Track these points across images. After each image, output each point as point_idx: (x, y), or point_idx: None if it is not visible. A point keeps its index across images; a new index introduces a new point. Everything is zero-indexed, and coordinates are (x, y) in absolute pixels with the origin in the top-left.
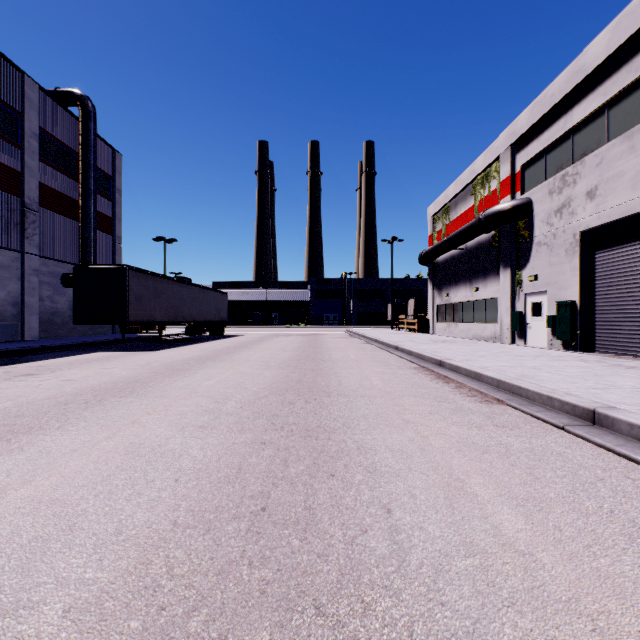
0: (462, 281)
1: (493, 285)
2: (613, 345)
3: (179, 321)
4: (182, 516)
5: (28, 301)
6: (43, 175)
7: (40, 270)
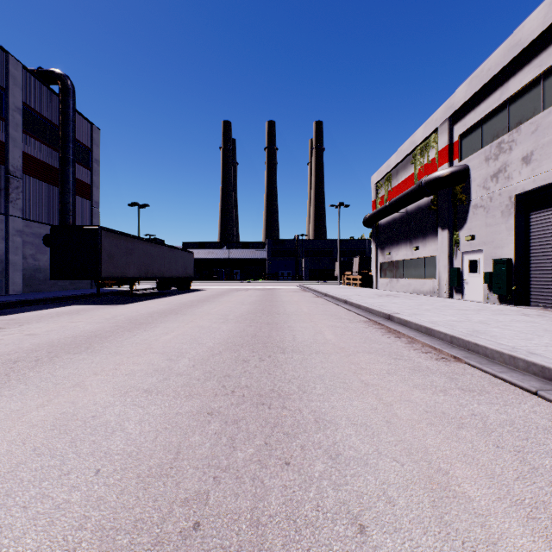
0: (403, 241)
1: (432, 244)
2: (548, 299)
3: (149, 277)
4: (86, 540)
5: (12, 259)
6: (26, 145)
7: (23, 231)
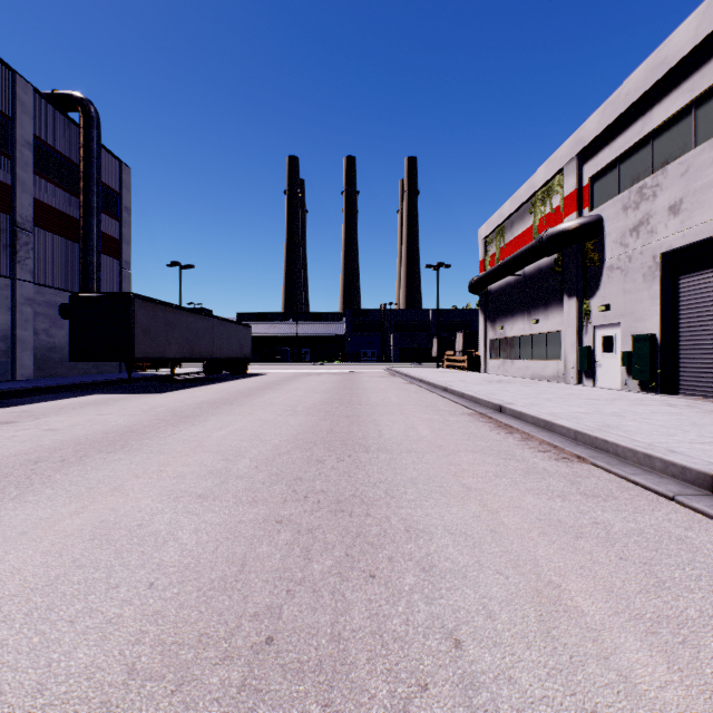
0: (519, 312)
1: (556, 316)
2: (701, 386)
3: (195, 358)
4: (145, 655)
5: (20, 335)
6: (38, 190)
7: (34, 299)
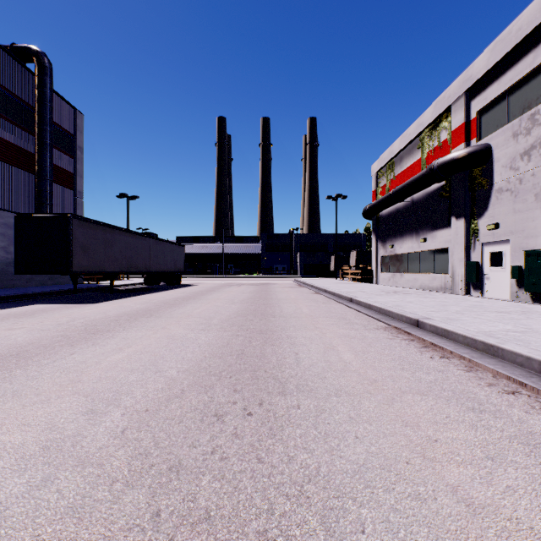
0: (408, 233)
1: (443, 235)
2: None
3: (132, 271)
4: None
5: None
6: None
7: None
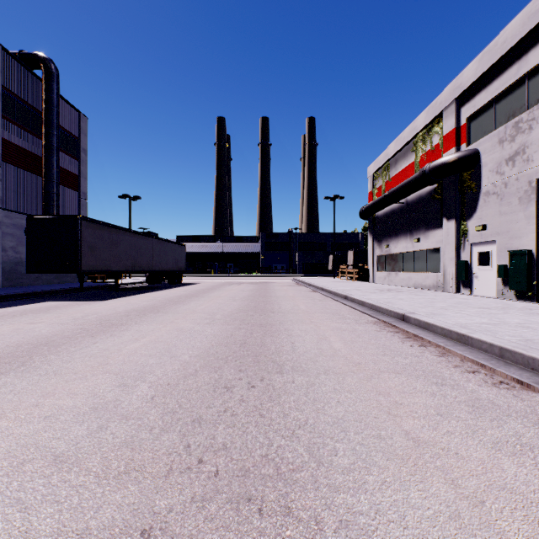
0: (402, 233)
1: (435, 236)
2: None
3: (136, 270)
4: None
5: None
6: (6, 132)
7: (3, 222)
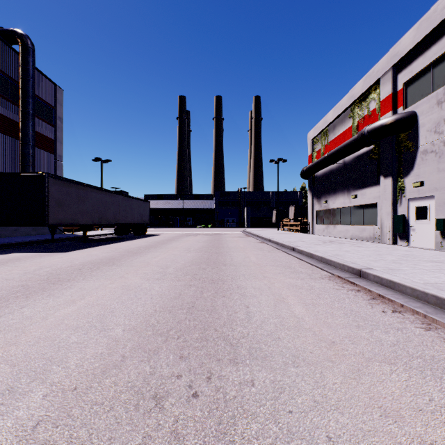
0: (340, 190)
1: (372, 192)
2: None
3: (103, 223)
4: None
5: None
6: None
7: None
